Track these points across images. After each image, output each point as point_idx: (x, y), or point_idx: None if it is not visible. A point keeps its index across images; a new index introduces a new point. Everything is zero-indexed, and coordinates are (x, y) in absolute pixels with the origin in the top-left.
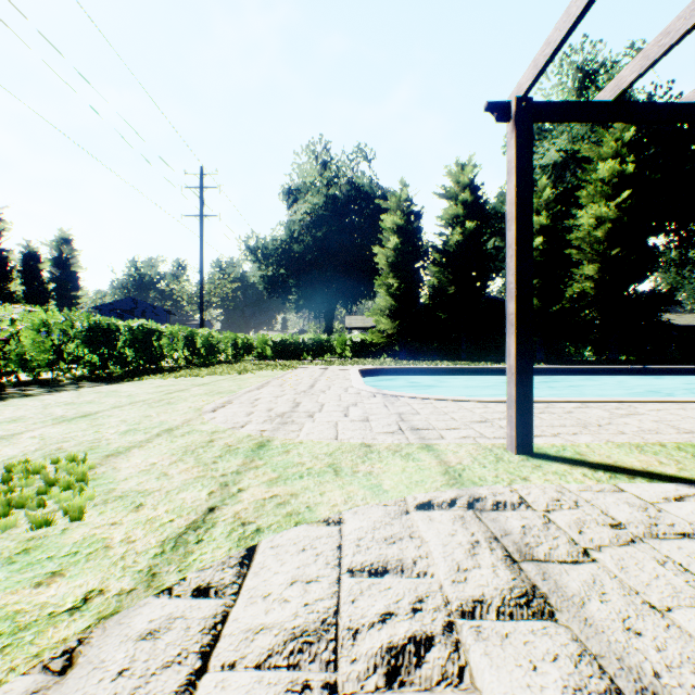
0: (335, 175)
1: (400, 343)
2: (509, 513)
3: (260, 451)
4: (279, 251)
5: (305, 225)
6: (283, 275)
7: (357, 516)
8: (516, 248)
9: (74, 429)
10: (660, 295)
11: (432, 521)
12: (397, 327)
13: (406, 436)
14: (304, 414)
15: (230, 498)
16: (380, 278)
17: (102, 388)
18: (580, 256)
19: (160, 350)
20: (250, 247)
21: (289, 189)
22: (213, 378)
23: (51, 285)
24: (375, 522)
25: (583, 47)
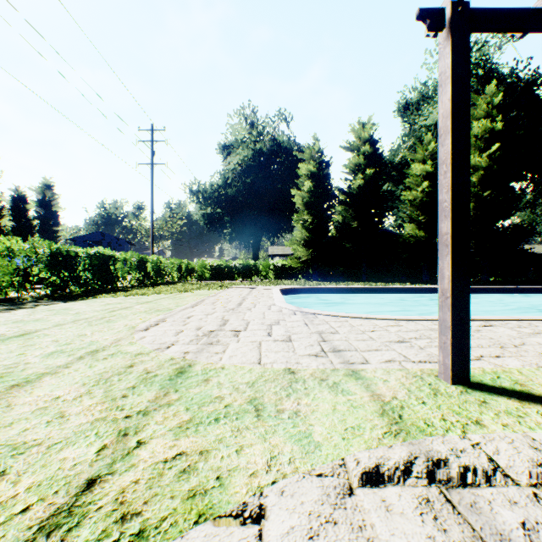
0: (260, 133)
1: (313, 267)
2: (490, 492)
3: (177, 379)
4: (216, 194)
5: (237, 173)
6: (220, 213)
7: (284, 500)
8: (451, 163)
9: (1, 350)
10: (523, 229)
11: (390, 513)
12: (311, 254)
13: (330, 359)
14: (230, 333)
15: (122, 461)
16: (297, 215)
17: (57, 306)
18: None
19: (115, 273)
20: (193, 190)
21: (224, 145)
22: (157, 296)
23: (35, 221)
24: (309, 516)
25: None
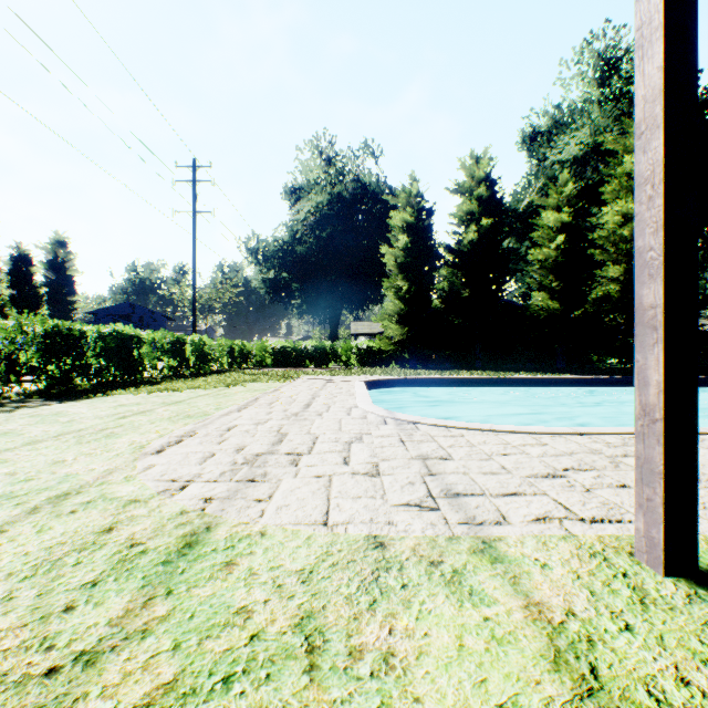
0: (340, 172)
1: (410, 351)
2: None
3: (179, 562)
4: (281, 253)
5: (309, 225)
6: (286, 278)
7: None
8: (664, 180)
9: None
10: None
11: None
12: (407, 333)
13: (443, 513)
14: (285, 458)
15: None
16: (388, 280)
17: (47, 408)
18: (604, 257)
19: (139, 359)
20: (250, 248)
21: (292, 188)
22: (193, 393)
23: (43, 289)
24: None
25: (606, 33)
